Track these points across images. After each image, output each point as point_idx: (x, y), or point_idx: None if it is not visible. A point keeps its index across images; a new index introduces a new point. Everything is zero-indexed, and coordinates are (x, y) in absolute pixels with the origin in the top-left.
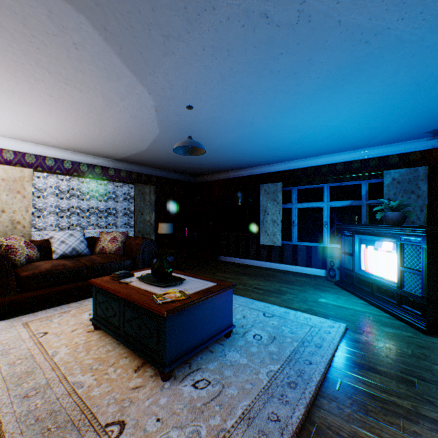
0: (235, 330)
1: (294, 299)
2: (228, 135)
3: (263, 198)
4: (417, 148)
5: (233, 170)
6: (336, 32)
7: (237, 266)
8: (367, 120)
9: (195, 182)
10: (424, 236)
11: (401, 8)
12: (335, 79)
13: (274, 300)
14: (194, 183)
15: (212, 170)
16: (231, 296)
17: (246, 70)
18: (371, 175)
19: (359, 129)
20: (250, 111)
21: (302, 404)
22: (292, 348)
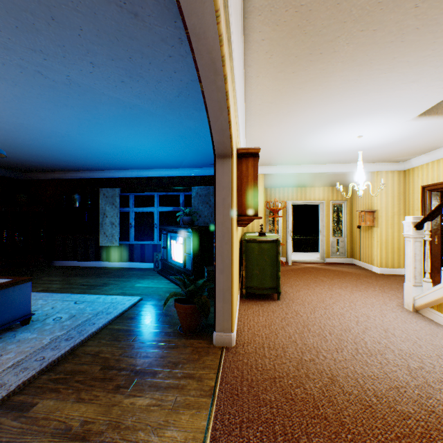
0: (38, 318)
1: (115, 288)
2: (47, 140)
3: (102, 201)
4: (210, 173)
5: (70, 170)
6: (105, 97)
7: (73, 269)
8: (168, 151)
9: (21, 178)
10: (191, 232)
11: (140, 98)
12: (125, 122)
13: (95, 291)
14: (20, 180)
15: (43, 168)
16: (30, 289)
17: (40, 98)
18: (186, 189)
19: (166, 155)
20: (62, 126)
21: (71, 346)
22: (86, 319)
